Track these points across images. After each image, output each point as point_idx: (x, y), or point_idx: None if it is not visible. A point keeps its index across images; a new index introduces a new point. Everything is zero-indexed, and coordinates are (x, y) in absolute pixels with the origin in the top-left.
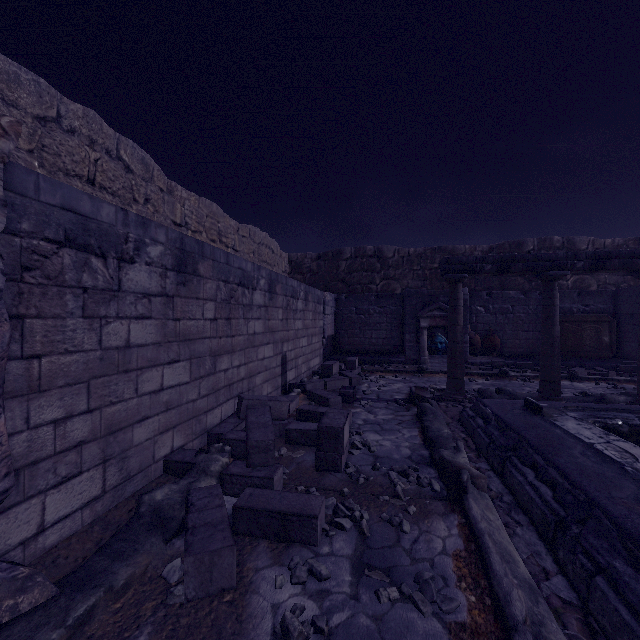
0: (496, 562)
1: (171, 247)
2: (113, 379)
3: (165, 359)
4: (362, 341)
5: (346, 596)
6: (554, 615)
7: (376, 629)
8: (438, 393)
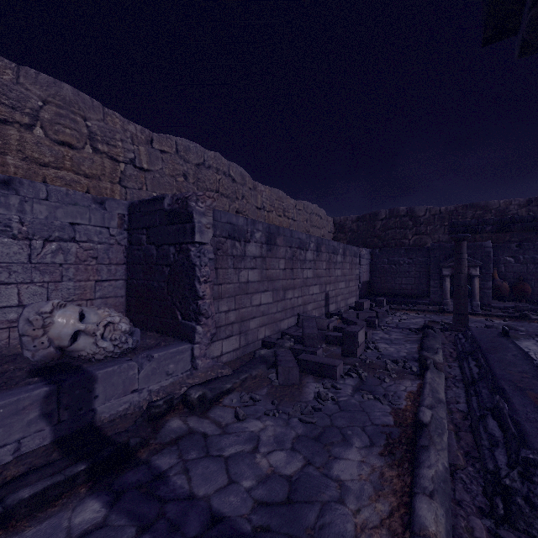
0: (426, 391)
1: (264, 232)
2: (243, 297)
3: (262, 289)
4: (393, 286)
5: (347, 395)
6: (449, 412)
7: (358, 404)
8: (448, 326)
